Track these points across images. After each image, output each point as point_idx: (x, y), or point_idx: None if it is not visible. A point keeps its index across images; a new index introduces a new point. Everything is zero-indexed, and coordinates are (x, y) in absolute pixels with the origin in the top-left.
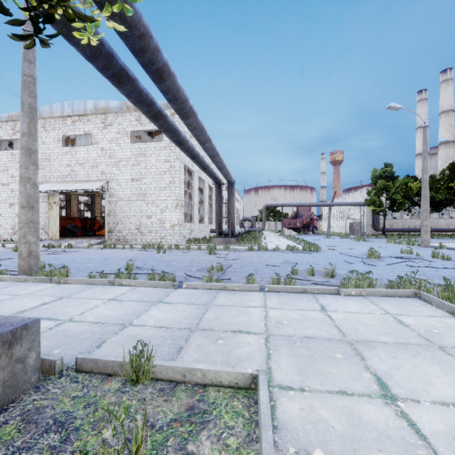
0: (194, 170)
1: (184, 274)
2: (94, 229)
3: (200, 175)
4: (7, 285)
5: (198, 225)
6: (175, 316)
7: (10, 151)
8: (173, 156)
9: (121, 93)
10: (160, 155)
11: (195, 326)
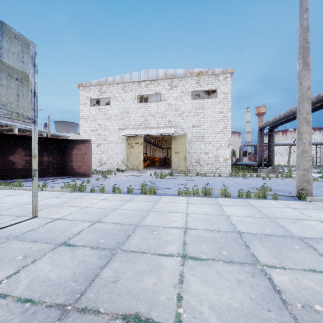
0: None
1: None
2: None
3: None
4: None
5: None
6: None
7: (97, 106)
8: (225, 108)
9: None
10: (215, 108)
11: None
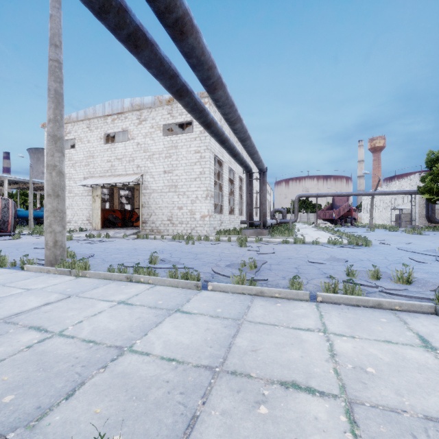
0: (224, 160)
1: (211, 270)
2: (132, 221)
3: (230, 166)
4: (29, 276)
5: (228, 216)
6: (194, 337)
7: None
8: (203, 146)
9: (141, 63)
10: (190, 146)
11: (221, 363)
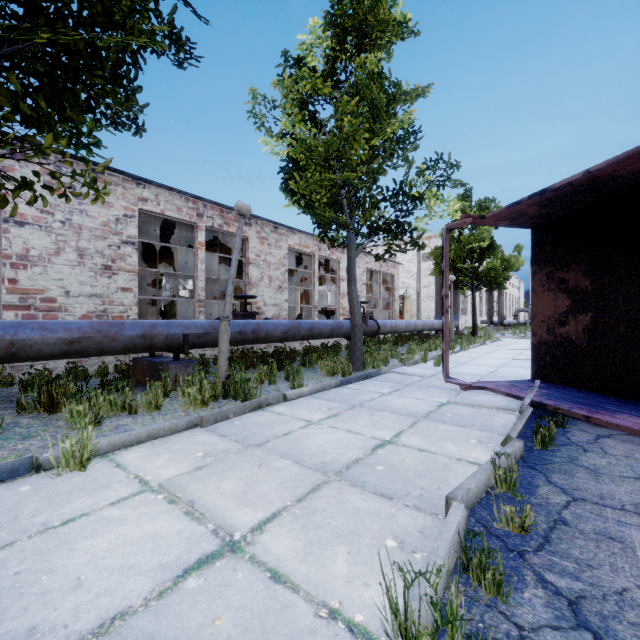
0: None
1: None
2: None
3: None
4: None
5: (470, 317)
6: None
7: None
8: None
9: None
10: None
11: None
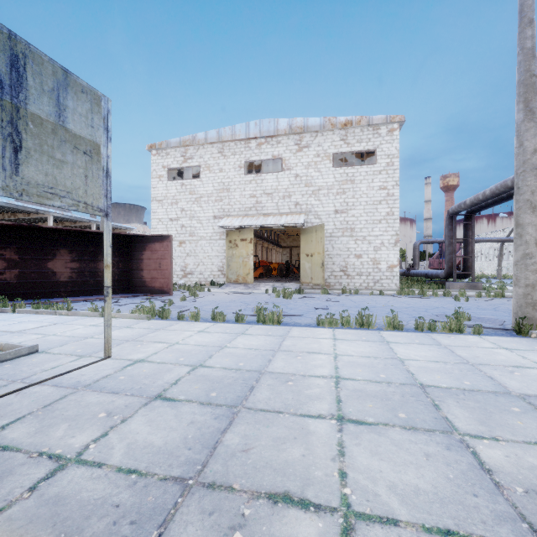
0: None
1: None
2: None
3: None
4: None
5: None
6: None
7: (179, 181)
8: (390, 181)
9: None
10: (373, 181)
11: None
